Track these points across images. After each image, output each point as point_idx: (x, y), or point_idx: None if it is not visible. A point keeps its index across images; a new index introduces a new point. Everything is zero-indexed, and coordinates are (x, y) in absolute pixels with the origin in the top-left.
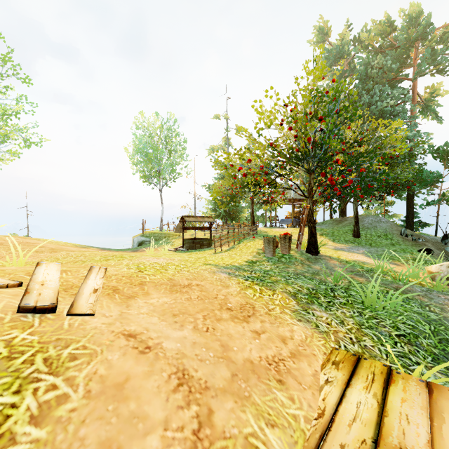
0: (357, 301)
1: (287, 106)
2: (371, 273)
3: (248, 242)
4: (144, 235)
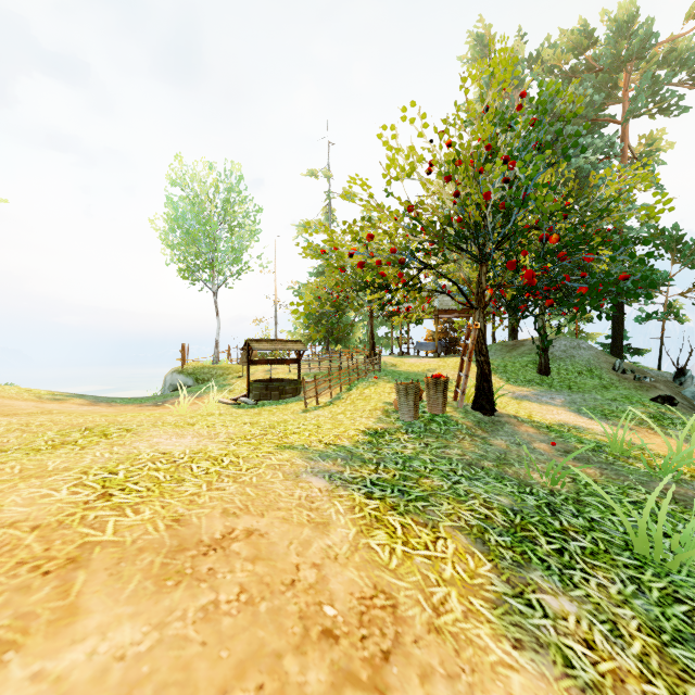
0: (615, 542)
1: (442, 135)
2: (602, 454)
3: (365, 387)
4: (185, 371)
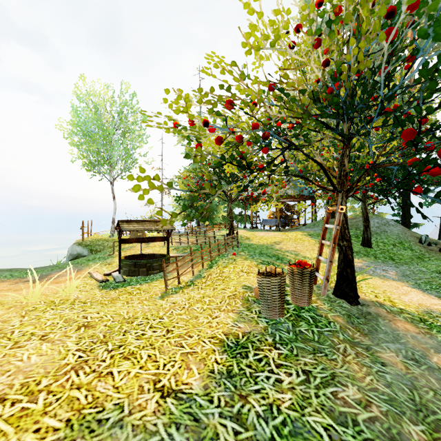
0: None
1: None
2: None
3: (225, 265)
4: (83, 243)
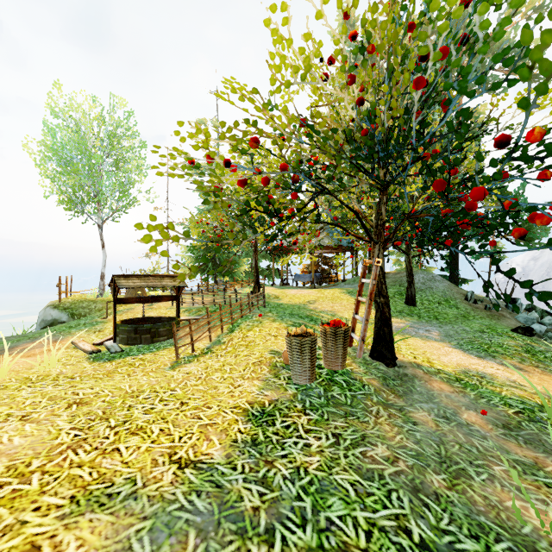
0: None
1: (347, 17)
2: (545, 425)
3: (249, 329)
4: (61, 305)
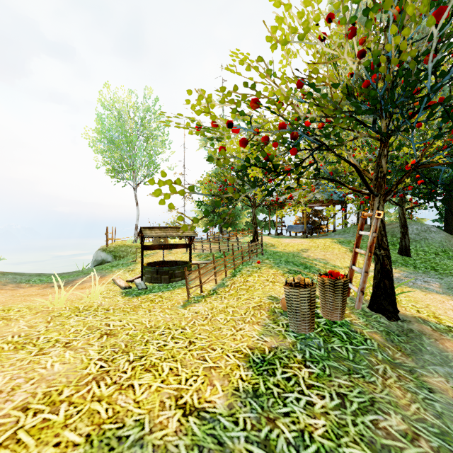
0: None
1: None
2: None
3: (249, 274)
4: (107, 249)
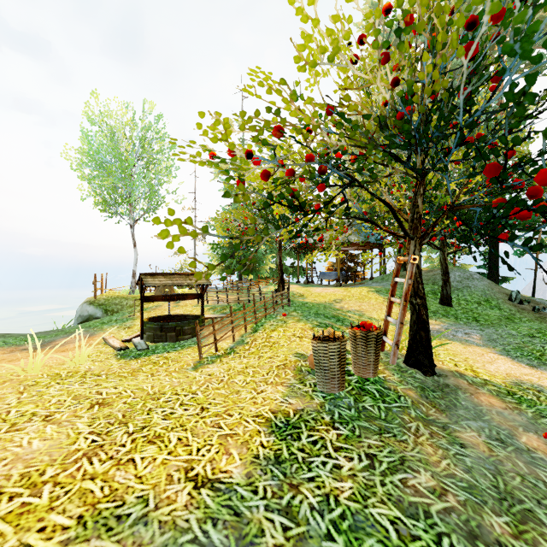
0: None
1: None
2: None
3: (273, 329)
4: (96, 301)
